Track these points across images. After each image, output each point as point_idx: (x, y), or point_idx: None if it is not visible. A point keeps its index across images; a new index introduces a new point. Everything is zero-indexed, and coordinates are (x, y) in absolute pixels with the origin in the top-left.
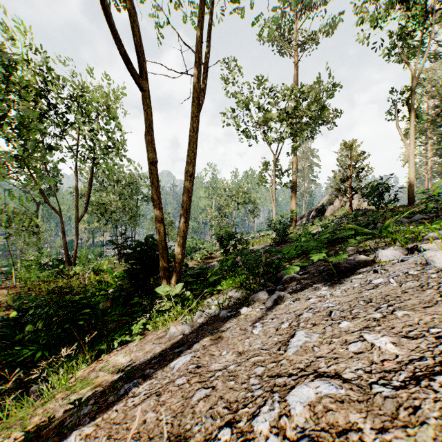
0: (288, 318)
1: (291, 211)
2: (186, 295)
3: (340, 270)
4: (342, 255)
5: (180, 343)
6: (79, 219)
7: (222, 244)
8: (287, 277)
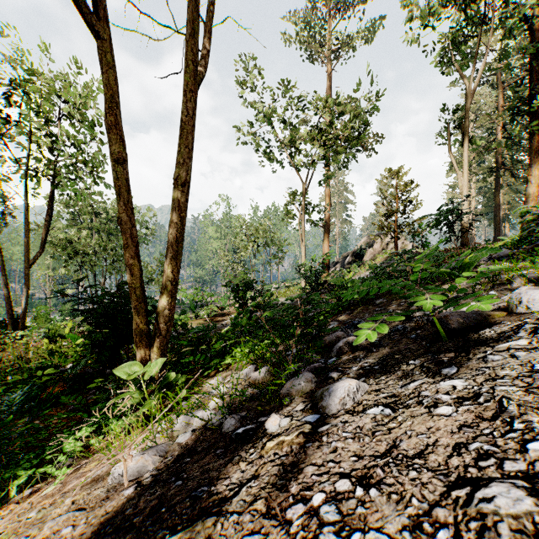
0: (424, 494)
1: (325, 254)
2: (168, 378)
3: (449, 329)
4: (484, 299)
5: (111, 532)
6: (30, 263)
7: (238, 297)
8: (345, 343)
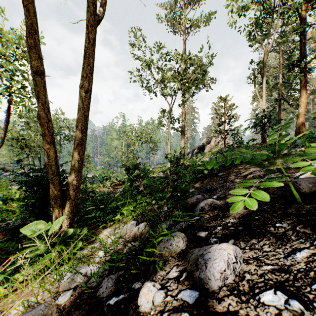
0: None
1: (182, 147)
2: (67, 233)
3: (300, 193)
4: None
5: None
6: None
7: (129, 173)
8: (205, 204)
